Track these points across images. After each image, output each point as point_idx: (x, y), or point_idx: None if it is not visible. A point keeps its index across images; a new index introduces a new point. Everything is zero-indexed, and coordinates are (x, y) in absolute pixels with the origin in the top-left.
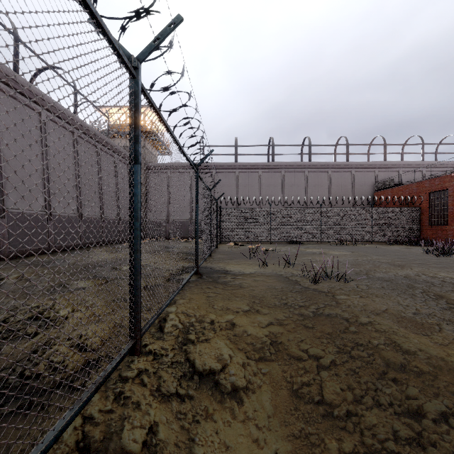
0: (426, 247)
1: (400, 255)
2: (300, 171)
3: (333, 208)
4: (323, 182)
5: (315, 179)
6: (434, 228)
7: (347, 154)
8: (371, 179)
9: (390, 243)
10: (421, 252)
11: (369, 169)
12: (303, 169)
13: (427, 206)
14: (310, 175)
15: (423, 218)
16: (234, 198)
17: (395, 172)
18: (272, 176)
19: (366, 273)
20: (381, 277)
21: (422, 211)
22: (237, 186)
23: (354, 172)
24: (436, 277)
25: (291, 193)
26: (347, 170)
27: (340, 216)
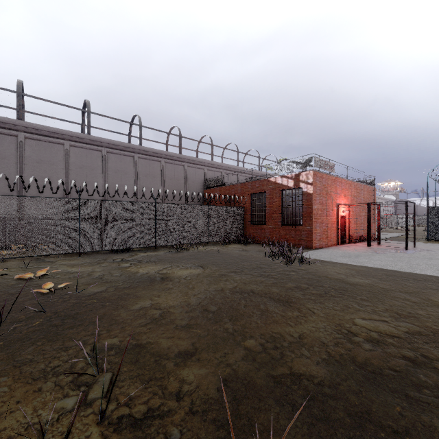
0: (256, 247)
1: (256, 268)
2: (128, 154)
3: (170, 204)
4: (156, 173)
5: (146, 167)
6: (255, 227)
7: (180, 146)
8: (201, 176)
9: (224, 243)
10: (263, 256)
11: (199, 166)
12: (132, 152)
13: (249, 206)
14: (141, 162)
15: (246, 217)
16: (14, 178)
17: (219, 172)
18: (88, 155)
19: (290, 368)
20: (332, 384)
21: (245, 211)
22: (21, 160)
23: (187, 166)
24: (380, 342)
25: (116, 181)
26: (180, 163)
27: (178, 214)
